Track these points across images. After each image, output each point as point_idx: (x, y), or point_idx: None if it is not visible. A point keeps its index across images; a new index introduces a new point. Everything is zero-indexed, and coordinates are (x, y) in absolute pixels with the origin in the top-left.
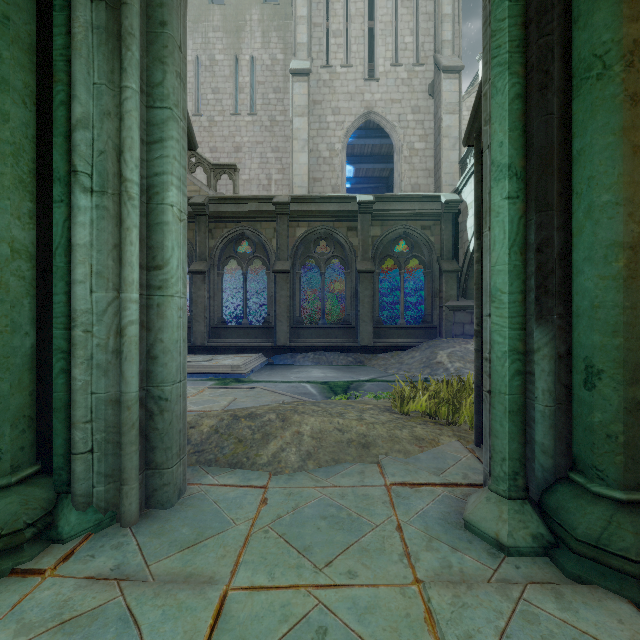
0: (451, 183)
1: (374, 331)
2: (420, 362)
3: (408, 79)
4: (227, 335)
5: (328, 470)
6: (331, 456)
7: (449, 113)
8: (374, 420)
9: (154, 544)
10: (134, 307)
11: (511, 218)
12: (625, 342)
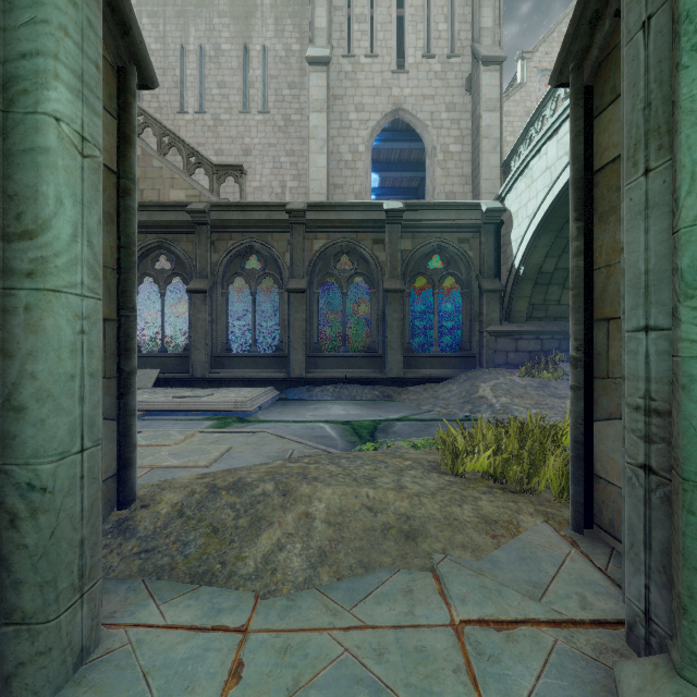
0: (491, 191)
1: (404, 360)
2: (459, 397)
3: (442, 72)
4: (232, 365)
5: (353, 586)
6: (357, 557)
7: (489, 110)
8: (419, 489)
9: None
10: None
11: None
12: None
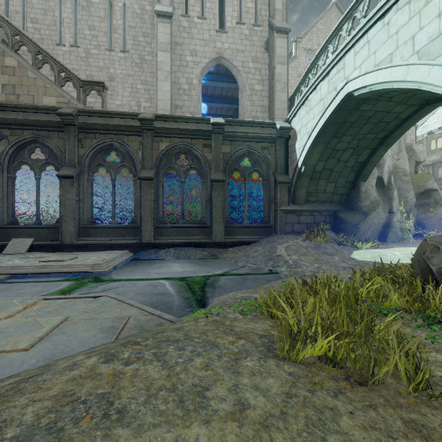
0: (281, 117)
1: (225, 229)
2: (264, 255)
3: (249, 35)
4: (96, 234)
5: None
6: None
7: (280, 63)
8: (264, 404)
9: None
10: None
11: None
12: None
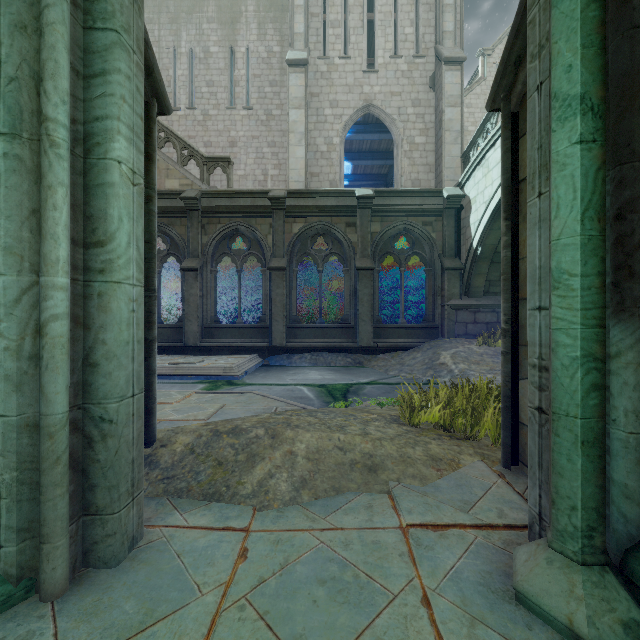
0: (453, 178)
1: (373, 331)
2: (422, 363)
3: (408, 71)
4: (221, 335)
5: (327, 503)
6: (331, 483)
7: (451, 106)
8: (381, 435)
9: (79, 633)
10: (59, 296)
11: (585, 170)
12: None
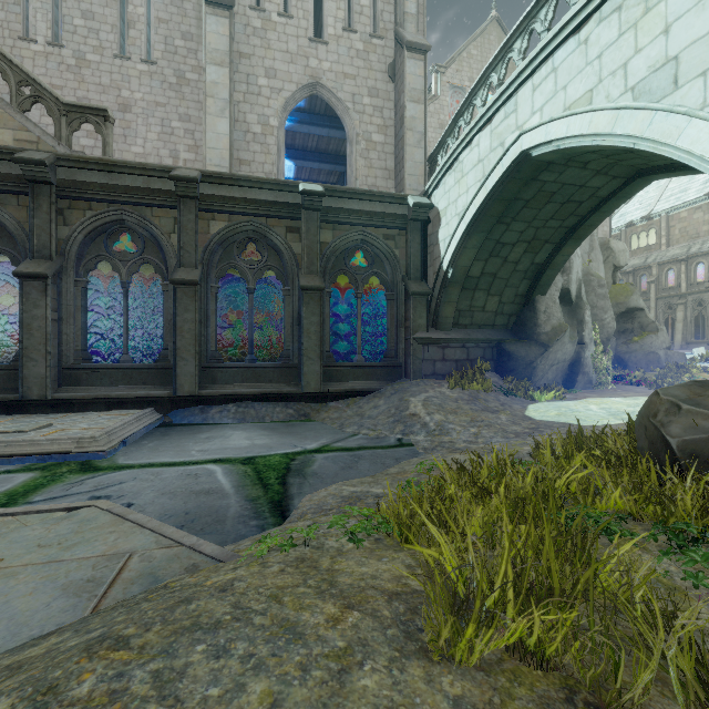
0: (416, 188)
1: (323, 371)
2: (388, 414)
3: (364, 52)
4: (92, 380)
5: None
6: None
7: (414, 101)
8: None
9: None
10: None
11: None
12: None
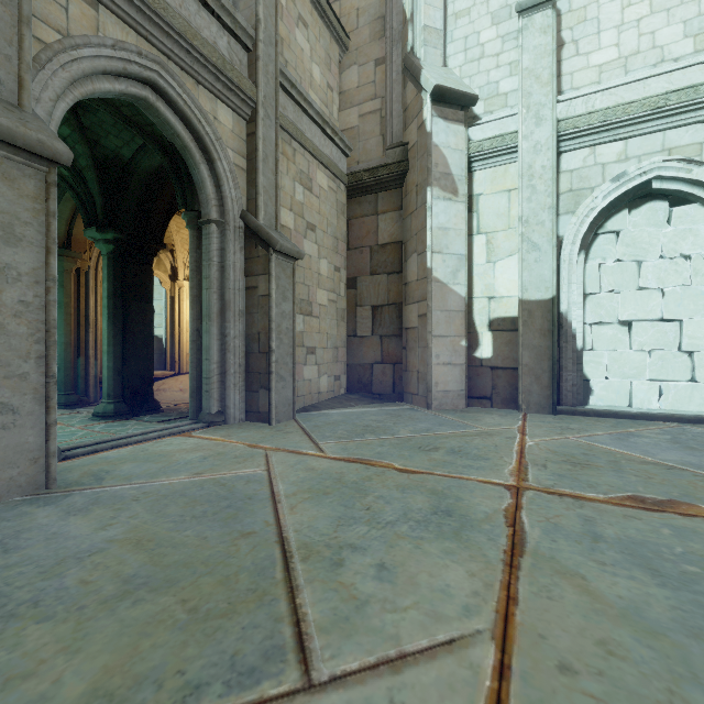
0: None
1: None
2: None
3: None
4: None
5: None
6: None
7: None
8: None
9: None
10: None
11: None
12: (65, 362)
